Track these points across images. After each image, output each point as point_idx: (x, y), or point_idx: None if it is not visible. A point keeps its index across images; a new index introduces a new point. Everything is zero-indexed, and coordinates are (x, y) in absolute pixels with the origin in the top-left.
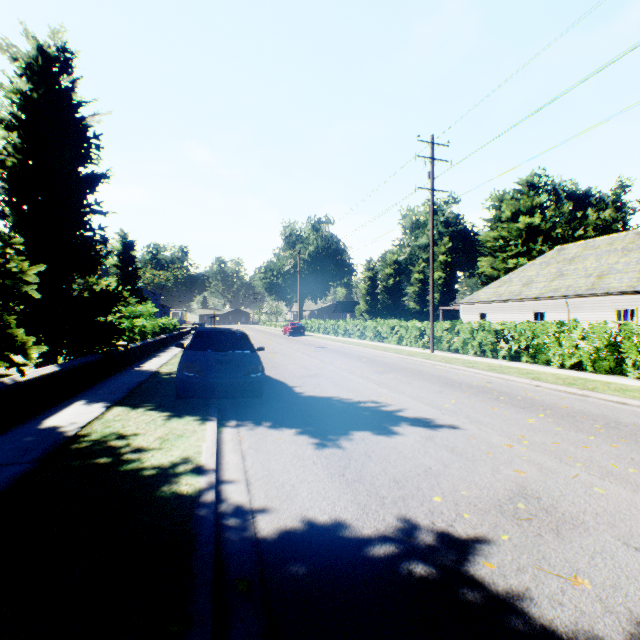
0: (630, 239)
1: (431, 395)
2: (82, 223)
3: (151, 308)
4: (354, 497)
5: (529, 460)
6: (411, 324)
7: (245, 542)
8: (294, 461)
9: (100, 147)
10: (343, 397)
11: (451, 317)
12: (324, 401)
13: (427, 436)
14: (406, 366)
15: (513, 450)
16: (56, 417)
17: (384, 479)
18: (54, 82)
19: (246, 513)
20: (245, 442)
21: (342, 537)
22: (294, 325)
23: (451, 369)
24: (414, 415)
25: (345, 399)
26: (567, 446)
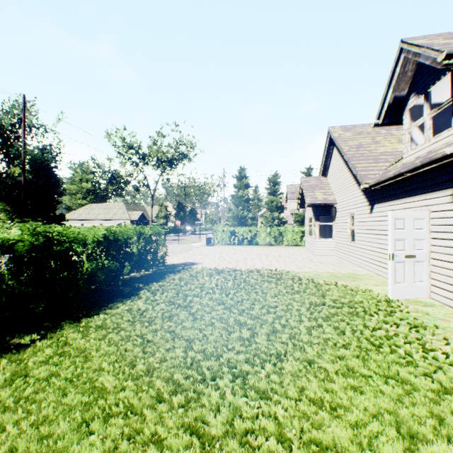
0: (106, 206)
1: None
2: None
3: None
4: None
5: None
6: None
7: None
8: None
9: None
10: None
11: None
12: None
13: None
14: None
15: None
16: None
17: None
18: None
19: None
20: None
21: None
22: None
23: None
24: None
25: None
26: None
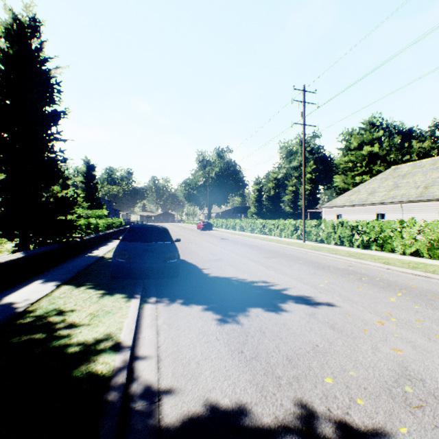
0: None
1: (308, 276)
2: (47, 147)
3: (104, 211)
4: (252, 377)
5: (402, 338)
6: (288, 222)
7: (148, 432)
8: (200, 337)
9: (60, 91)
10: (240, 277)
11: (315, 217)
12: (225, 281)
13: (310, 313)
14: (286, 253)
15: (385, 327)
16: (15, 294)
17: (278, 357)
18: (26, 42)
19: (153, 395)
20: (161, 317)
21: (242, 427)
22: (205, 223)
23: (320, 255)
24: (297, 293)
25: (242, 279)
26: (430, 324)
